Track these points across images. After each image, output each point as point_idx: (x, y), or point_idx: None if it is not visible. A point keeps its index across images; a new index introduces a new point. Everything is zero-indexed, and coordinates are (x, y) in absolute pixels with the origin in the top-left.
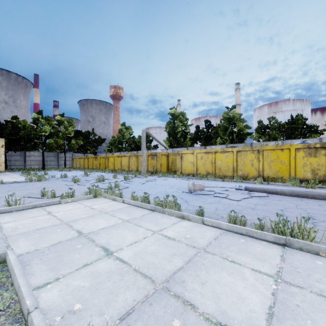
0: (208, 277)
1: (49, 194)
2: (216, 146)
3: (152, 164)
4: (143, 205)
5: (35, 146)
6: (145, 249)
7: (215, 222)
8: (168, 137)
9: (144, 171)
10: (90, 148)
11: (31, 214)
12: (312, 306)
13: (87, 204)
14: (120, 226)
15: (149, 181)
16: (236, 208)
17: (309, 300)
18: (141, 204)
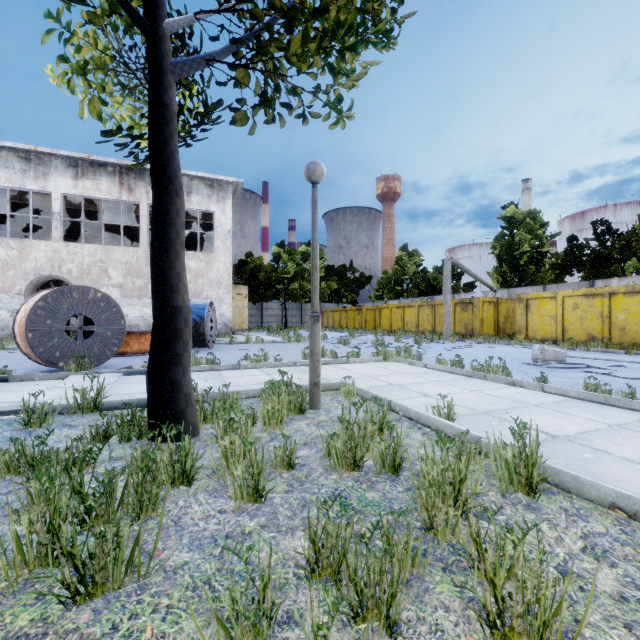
0: (530, 415)
1: (328, 354)
2: (622, 279)
3: (462, 321)
4: (455, 370)
5: (276, 295)
6: (463, 398)
7: (560, 388)
8: (499, 266)
9: (449, 332)
10: (348, 294)
11: (329, 368)
12: (634, 437)
13: (379, 365)
14: (430, 384)
15: (459, 347)
16: (617, 386)
17: (636, 435)
18: (451, 369)
